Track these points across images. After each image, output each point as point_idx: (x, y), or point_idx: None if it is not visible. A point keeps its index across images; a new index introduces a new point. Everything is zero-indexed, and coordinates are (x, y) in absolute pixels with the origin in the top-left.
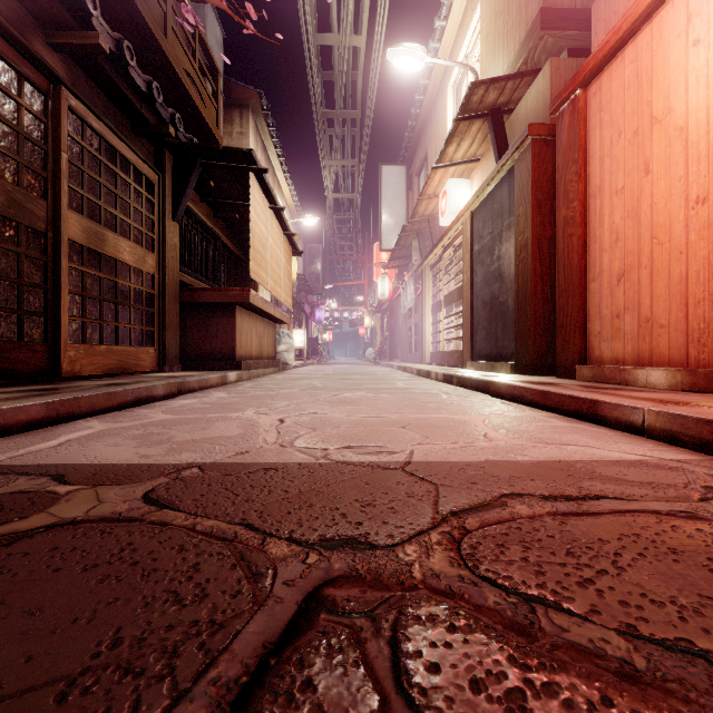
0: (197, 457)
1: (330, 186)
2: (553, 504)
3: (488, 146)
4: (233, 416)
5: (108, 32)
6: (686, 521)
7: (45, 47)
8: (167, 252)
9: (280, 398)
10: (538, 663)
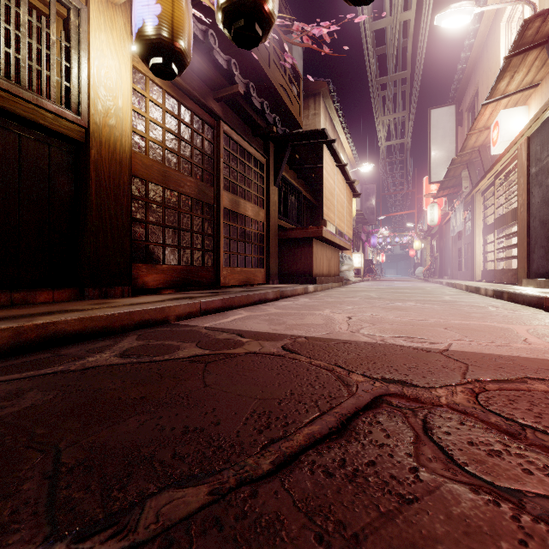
0: (302, 333)
1: (383, 137)
2: None
3: (548, 69)
4: (317, 313)
5: (242, 81)
6: None
7: (213, 101)
8: (271, 207)
9: (346, 303)
10: (516, 446)
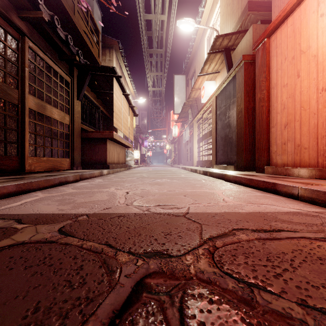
0: (86, 210)
1: (150, 84)
2: (258, 234)
3: (223, 65)
4: (104, 190)
5: (47, 12)
6: (324, 243)
7: (17, 18)
8: (75, 114)
9: (127, 182)
10: (257, 322)
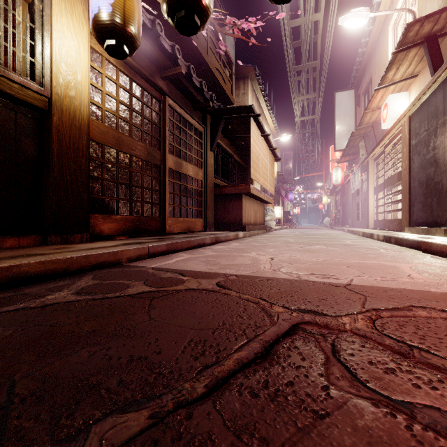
0: (233, 271)
1: (298, 113)
2: None
3: (425, 64)
4: (245, 255)
5: (184, 64)
6: None
7: (160, 80)
8: (208, 168)
9: (269, 247)
10: (406, 364)
